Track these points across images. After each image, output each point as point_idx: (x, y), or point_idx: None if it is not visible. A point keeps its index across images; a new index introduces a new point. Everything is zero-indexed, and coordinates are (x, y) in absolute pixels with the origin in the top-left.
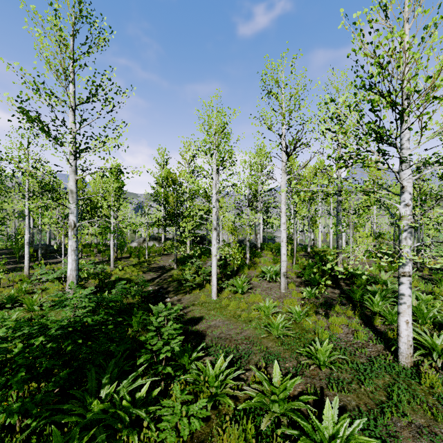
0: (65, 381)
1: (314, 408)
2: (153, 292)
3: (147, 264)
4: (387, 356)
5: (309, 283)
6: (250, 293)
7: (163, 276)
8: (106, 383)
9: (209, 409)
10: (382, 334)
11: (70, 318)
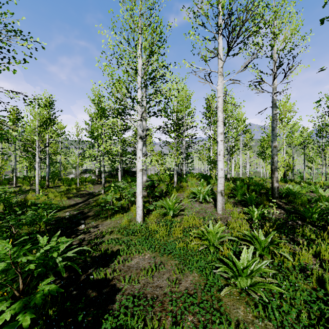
0: None
1: None
2: (68, 218)
3: (76, 190)
4: None
5: (244, 203)
6: (183, 215)
7: (88, 201)
8: None
9: None
10: None
11: None
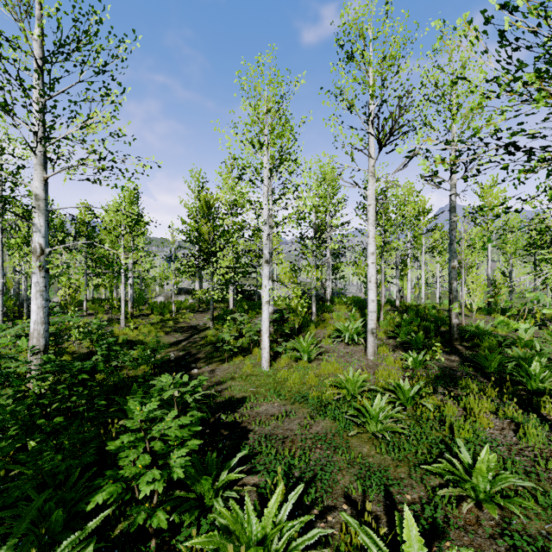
0: None
1: None
2: (174, 360)
3: (173, 322)
4: None
5: (408, 346)
6: (321, 360)
7: (193, 338)
8: None
9: None
10: None
11: None
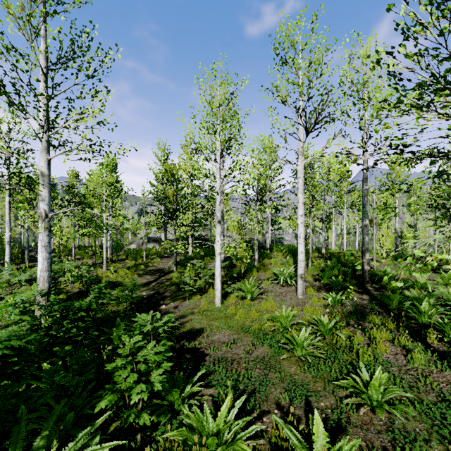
0: None
1: None
2: (146, 298)
3: (144, 266)
4: None
5: (329, 287)
6: (261, 299)
7: (161, 279)
8: (40, 446)
9: None
10: (446, 356)
11: None
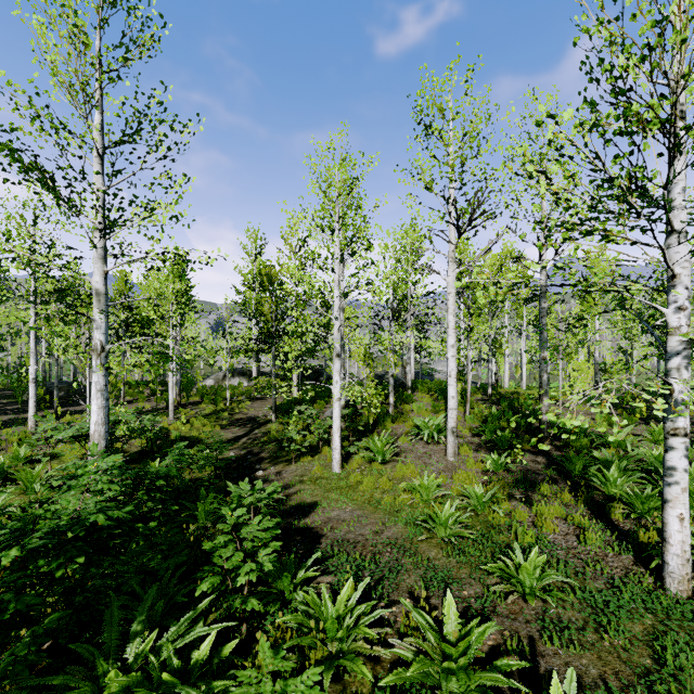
0: (61, 630)
1: (521, 682)
2: (236, 460)
3: (229, 413)
4: (643, 576)
5: (493, 445)
6: (397, 462)
7: (254, 433)
8: (137, 631)
9: (326, 686)
10: (628, 536)
11: (73, 513)
